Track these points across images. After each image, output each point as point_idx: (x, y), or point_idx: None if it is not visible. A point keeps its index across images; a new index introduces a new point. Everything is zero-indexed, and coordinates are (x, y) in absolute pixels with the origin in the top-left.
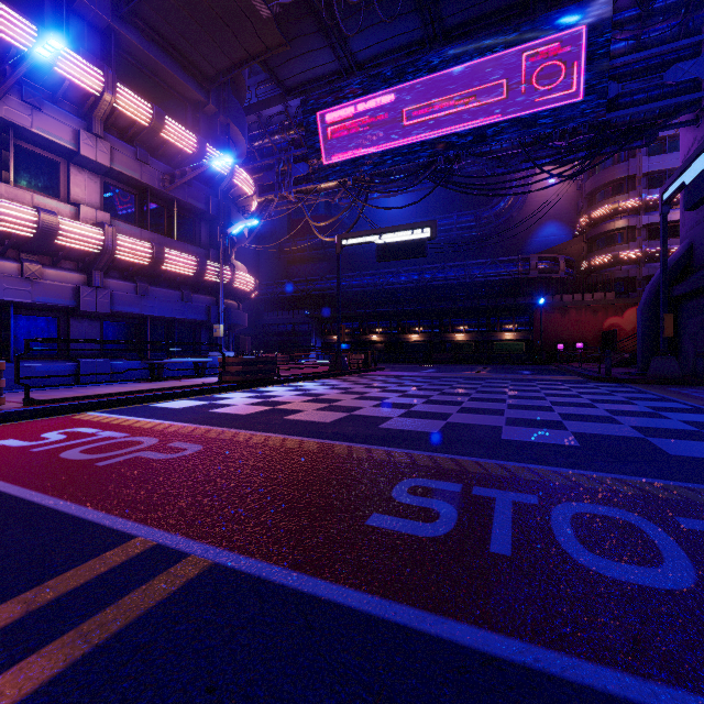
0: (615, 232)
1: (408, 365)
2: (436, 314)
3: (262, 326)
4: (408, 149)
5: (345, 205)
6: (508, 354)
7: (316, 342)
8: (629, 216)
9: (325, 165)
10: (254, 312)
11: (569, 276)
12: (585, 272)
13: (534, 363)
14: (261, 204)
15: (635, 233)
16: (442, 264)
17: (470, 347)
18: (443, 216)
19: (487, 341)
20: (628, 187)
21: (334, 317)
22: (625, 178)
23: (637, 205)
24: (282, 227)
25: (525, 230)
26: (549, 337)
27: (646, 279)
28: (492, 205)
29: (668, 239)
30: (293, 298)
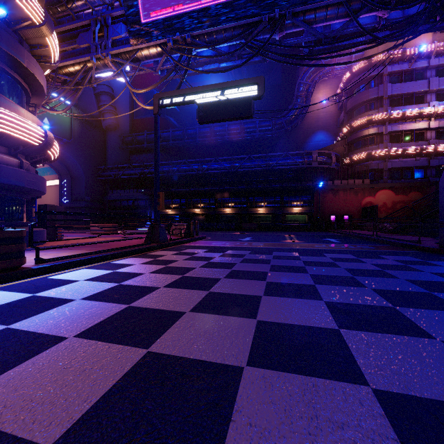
0: (368, 137)
1: (225, 233)
2: (244, 193)
3: (107, 201)
4: (232, 5)
5: (176, 112)
6: (296, 223)
7: (151, 214)
8: (378, 125)
9: (142, 23)
10: (101, 190)
11: (338, 167)
12: (346, 165)
13: (317, 230)
14: (79, 69)
15: (382, 138)
16: (249, 155)
17: (268, 218)
18: (249, 120)
19: (281, 214)
20: (377, 105)
21: (166, 194)
22: (375, 99)
23: (384, 117)
24: (125, 124)
25: (303, 136)
26: (325, 211)
27: (389, 171)
28: (284, 114)
29: (403, 143)
30: (133, 179)
